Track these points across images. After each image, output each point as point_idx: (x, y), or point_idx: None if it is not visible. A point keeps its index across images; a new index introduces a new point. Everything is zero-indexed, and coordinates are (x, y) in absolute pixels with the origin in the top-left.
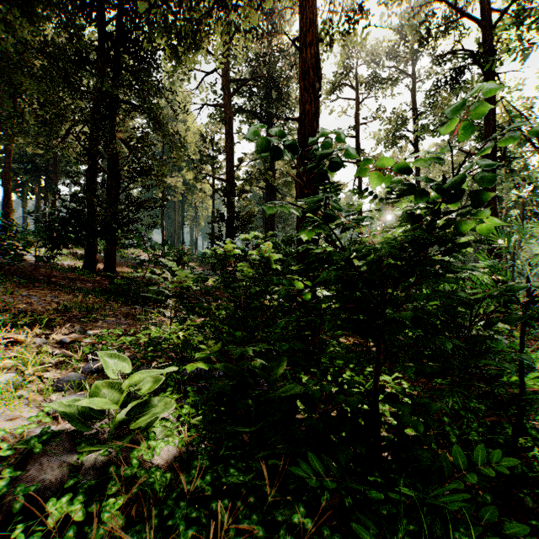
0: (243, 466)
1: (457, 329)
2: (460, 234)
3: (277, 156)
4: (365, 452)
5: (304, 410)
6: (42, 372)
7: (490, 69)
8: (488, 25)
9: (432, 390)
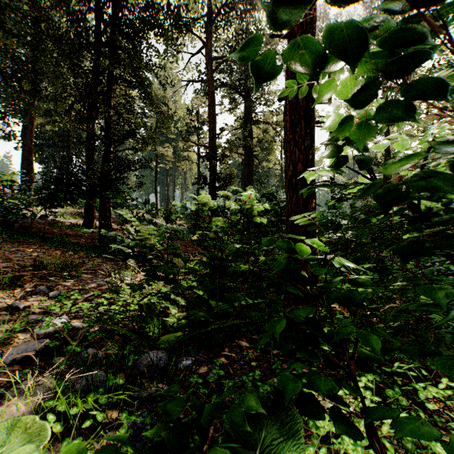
0: None
1: None
2: None
3: None
4: None
5: None
6: None
7: None
8: None
9: None
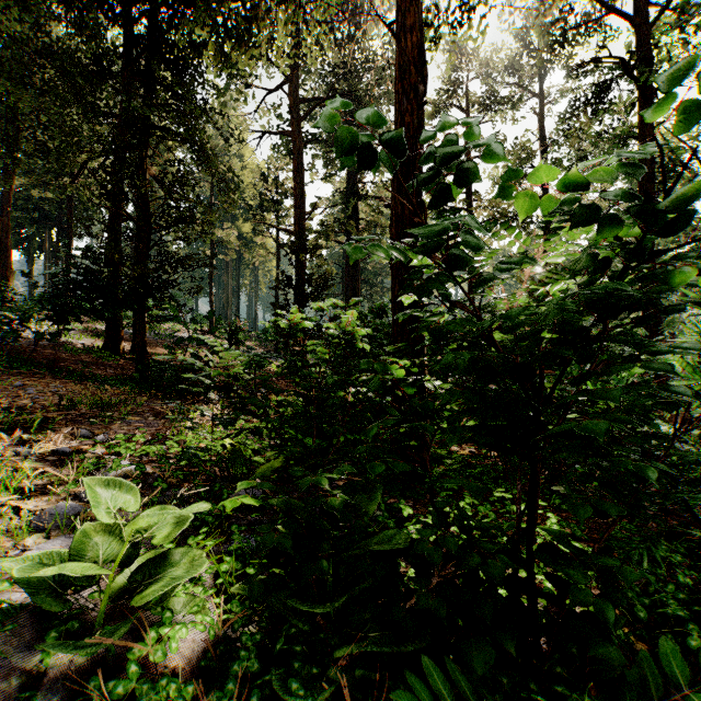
0: (314, 673)
1: (645, 442)
2: (658, 293)
3: (369, 166)
4: (515, 651)
5: (413, 579)
6: (21, 500)
7: (647, 83)
8: (644, 24)
9: (613, 540)
